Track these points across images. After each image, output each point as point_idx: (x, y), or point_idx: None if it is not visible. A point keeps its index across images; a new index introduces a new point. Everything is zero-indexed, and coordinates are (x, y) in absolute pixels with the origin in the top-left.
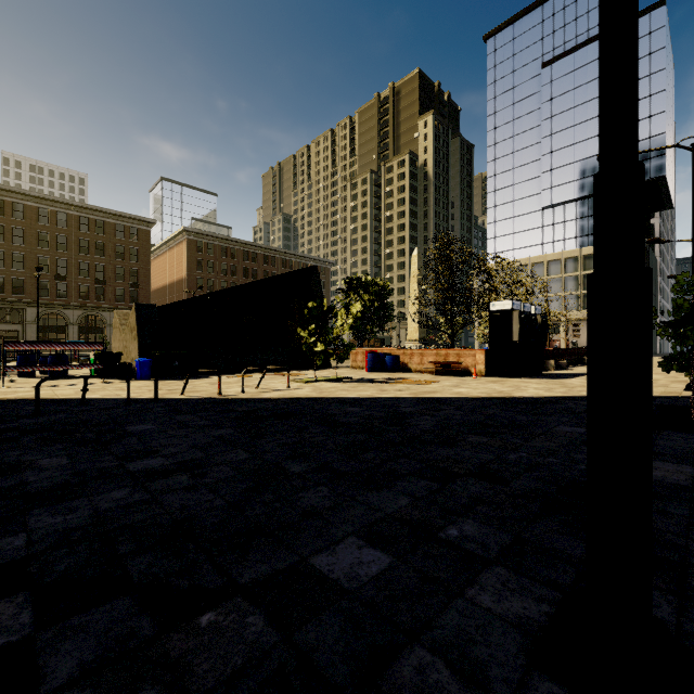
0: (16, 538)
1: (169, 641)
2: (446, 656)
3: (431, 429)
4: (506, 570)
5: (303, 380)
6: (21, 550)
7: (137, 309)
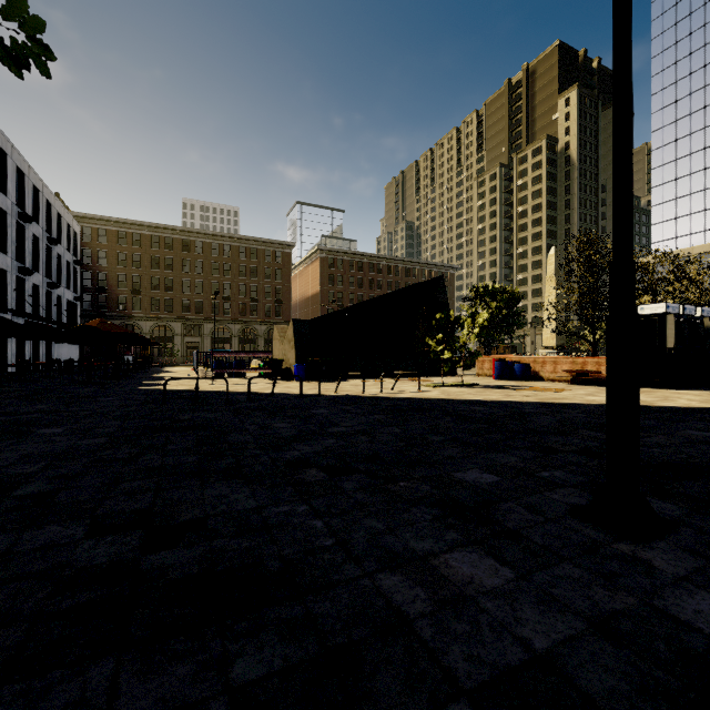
0: (295, 452)
1: (388, 487)
2: (524, 506)
3: (548, 425)
4: (575, 490)
5: (431, 384)
6: (301, 456)
7: (293, 324)
